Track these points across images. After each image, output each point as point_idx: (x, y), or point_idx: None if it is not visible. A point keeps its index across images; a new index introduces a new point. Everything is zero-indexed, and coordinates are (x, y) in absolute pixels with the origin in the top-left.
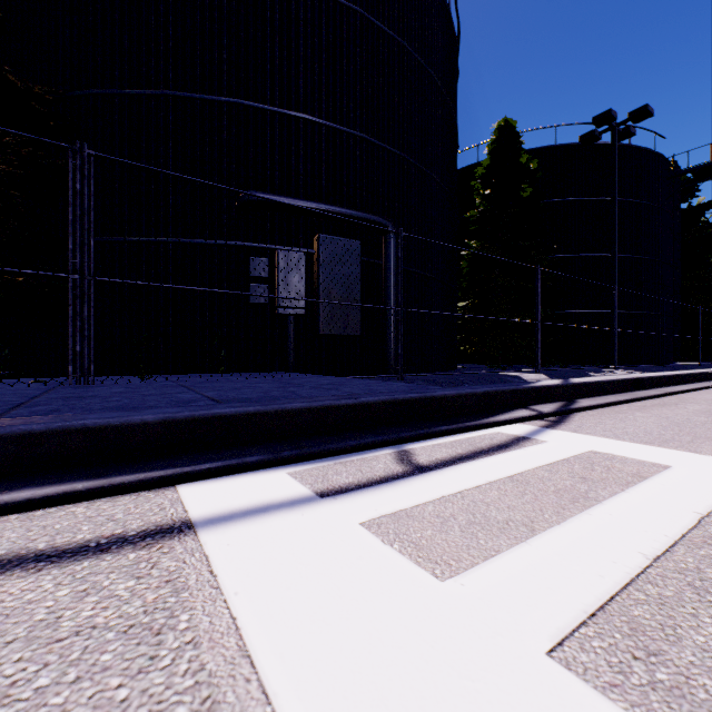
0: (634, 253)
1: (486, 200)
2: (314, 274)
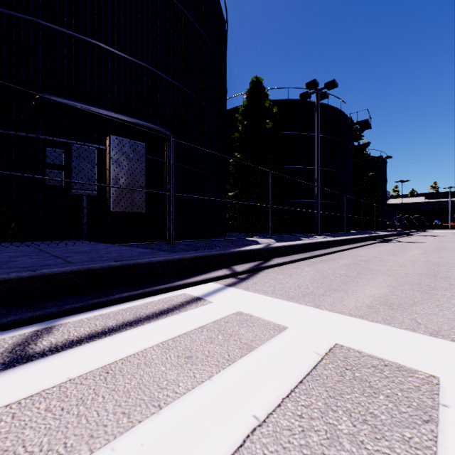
0: (330, 167)
1: (245, 127)
2: (107, 165)
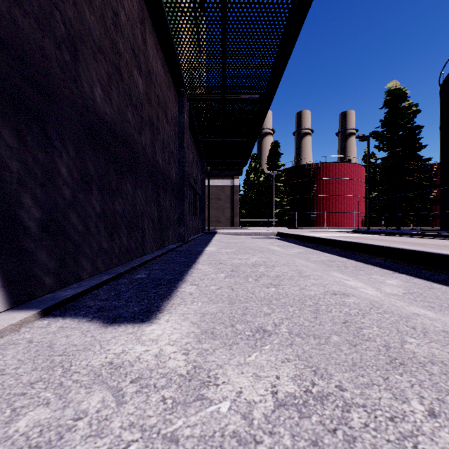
0: None
1: None
2: None
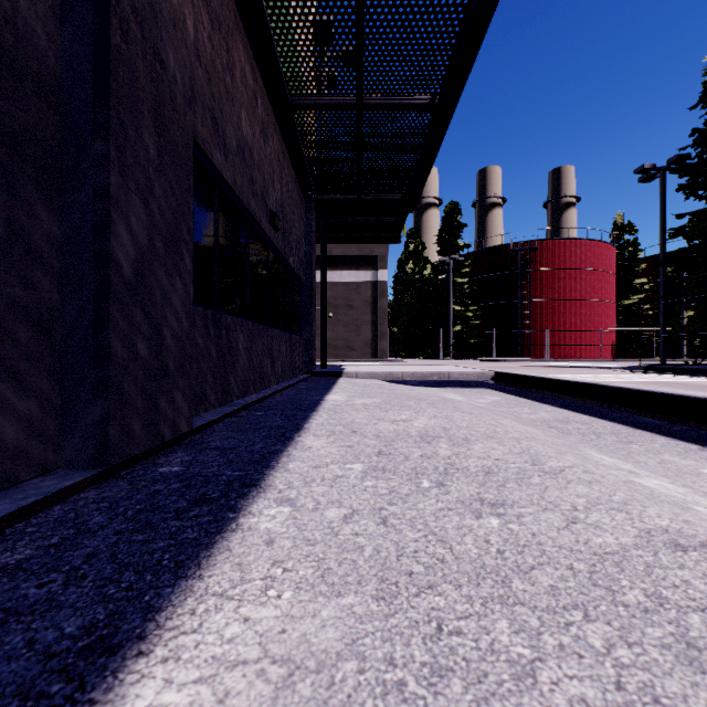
0: None
1: None
2: None
